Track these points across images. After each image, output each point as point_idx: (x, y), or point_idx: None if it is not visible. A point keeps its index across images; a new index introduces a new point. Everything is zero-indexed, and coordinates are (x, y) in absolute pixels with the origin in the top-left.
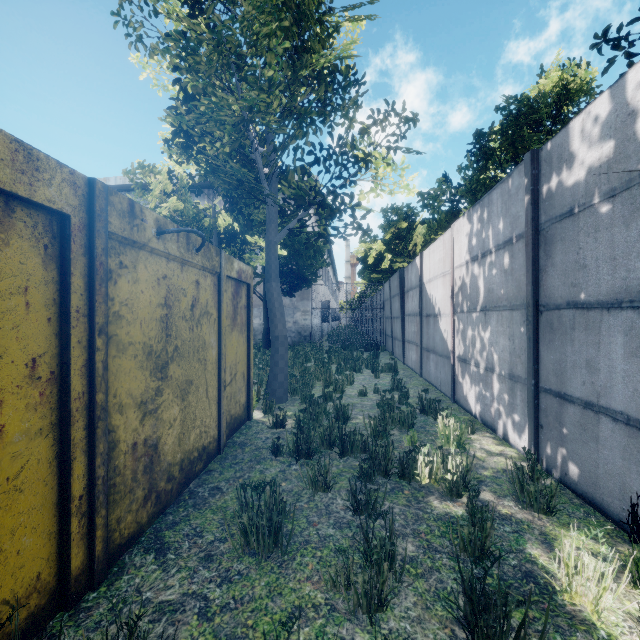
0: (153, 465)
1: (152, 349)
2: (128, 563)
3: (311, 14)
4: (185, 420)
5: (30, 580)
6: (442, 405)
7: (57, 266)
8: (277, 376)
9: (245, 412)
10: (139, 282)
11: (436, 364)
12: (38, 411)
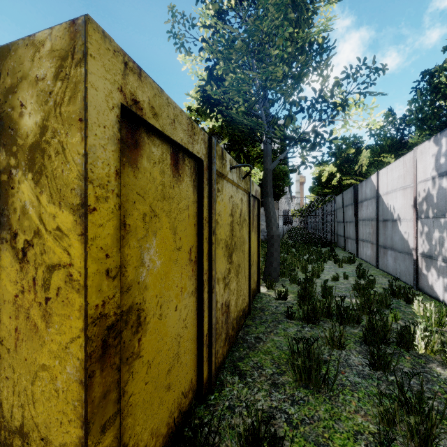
0: (227, 318)
1: (227, 243)
2: (224, 380)
3: (304, 5)
4: (237, 290)
5: (189, 382)
6: (407, 291)
7: (196, 192)
8: (272, 263)
9: (256, 287)
10: (223, 200)
11: (395, 258)
12: (191, 280)
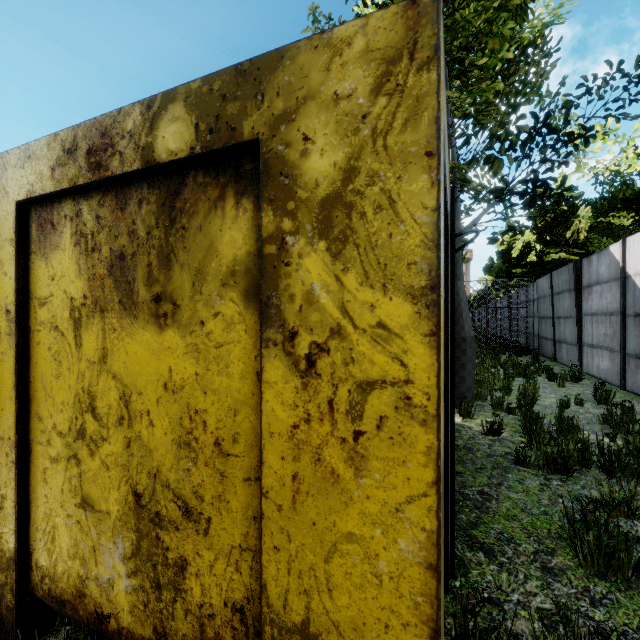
0: None
1: None
2: (462, 557)
3: None
4: None
5: None
6: None
7: None
8: (464, 379)
9: None
10: None
11: None
12: None
